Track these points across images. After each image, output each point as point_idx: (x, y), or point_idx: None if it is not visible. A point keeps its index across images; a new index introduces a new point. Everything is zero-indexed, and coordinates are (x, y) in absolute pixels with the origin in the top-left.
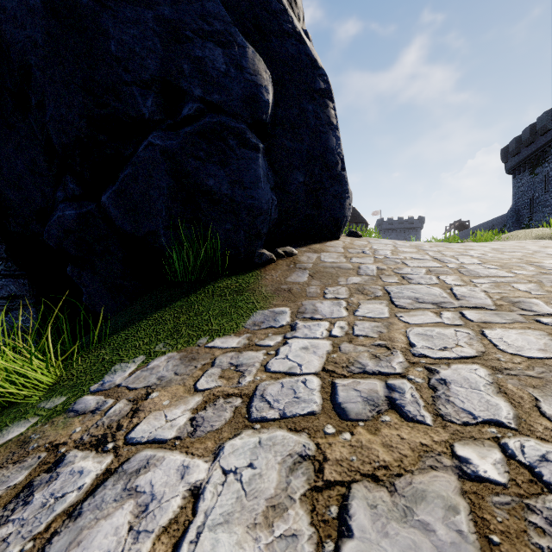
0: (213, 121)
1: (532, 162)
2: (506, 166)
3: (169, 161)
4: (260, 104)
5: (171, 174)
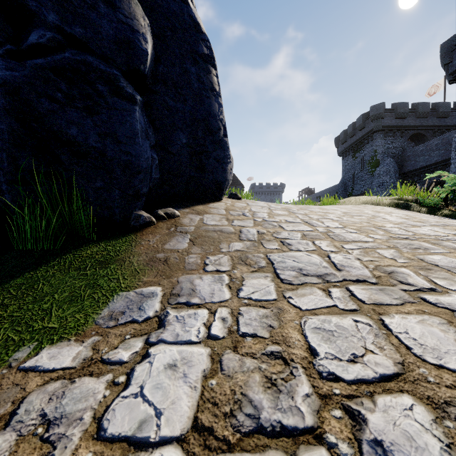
0: (75, 58)
1: (354, 149)
2: (338, 150)
3: (9, 97)
4: (136, 52)
5: (13, 115)
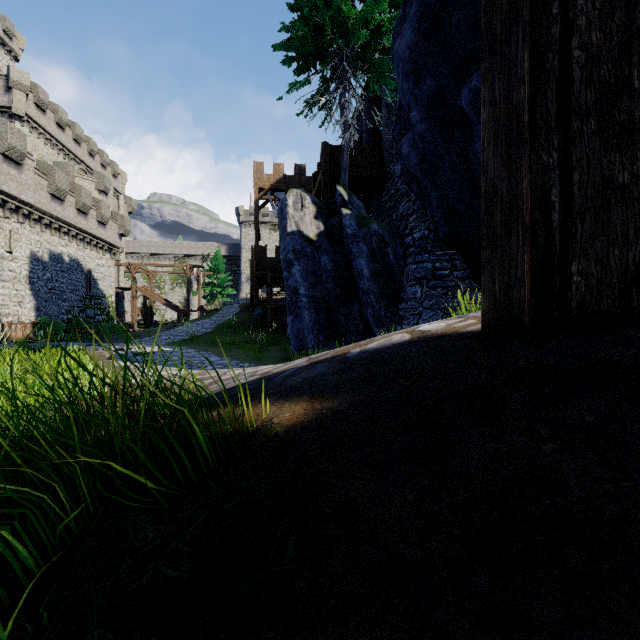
0: None
1: None
2: None
3: None
4: None
5: None
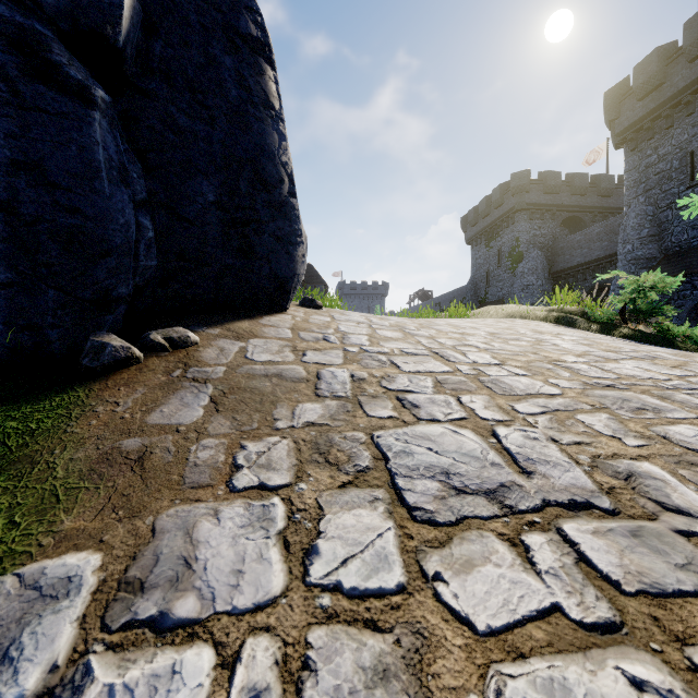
0: None
1: (488, 235)
2: (466, 235)
3: None
4: None
5: None
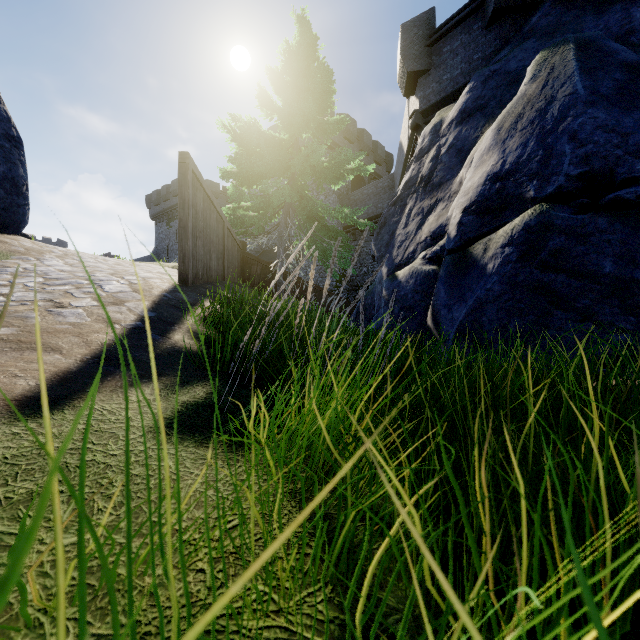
0: None
1: (169, 216)
2: (151, 212)
3: None
4: None
5: None
